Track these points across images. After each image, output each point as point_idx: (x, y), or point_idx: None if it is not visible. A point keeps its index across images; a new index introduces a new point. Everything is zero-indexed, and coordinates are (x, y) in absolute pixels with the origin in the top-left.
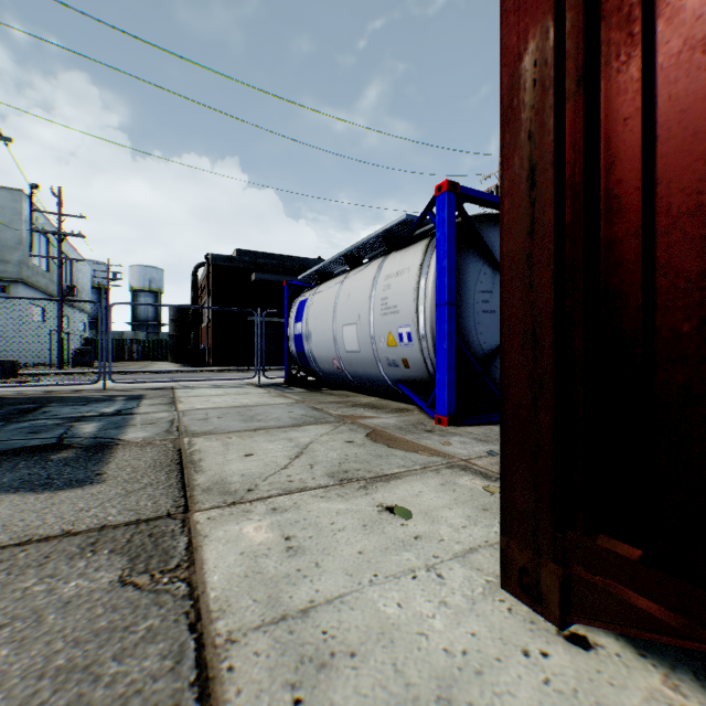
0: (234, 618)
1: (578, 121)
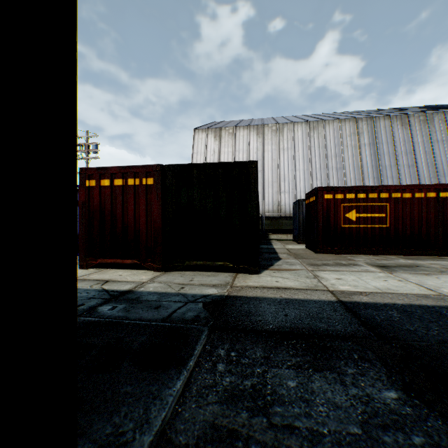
0: None
1: (88, 214)
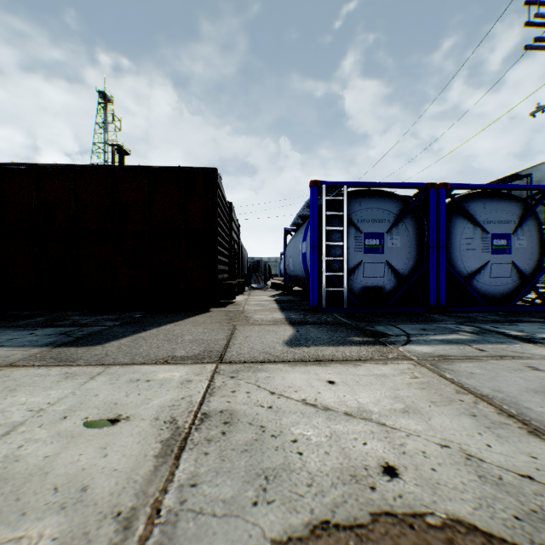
0: (116, 368)
1: None
